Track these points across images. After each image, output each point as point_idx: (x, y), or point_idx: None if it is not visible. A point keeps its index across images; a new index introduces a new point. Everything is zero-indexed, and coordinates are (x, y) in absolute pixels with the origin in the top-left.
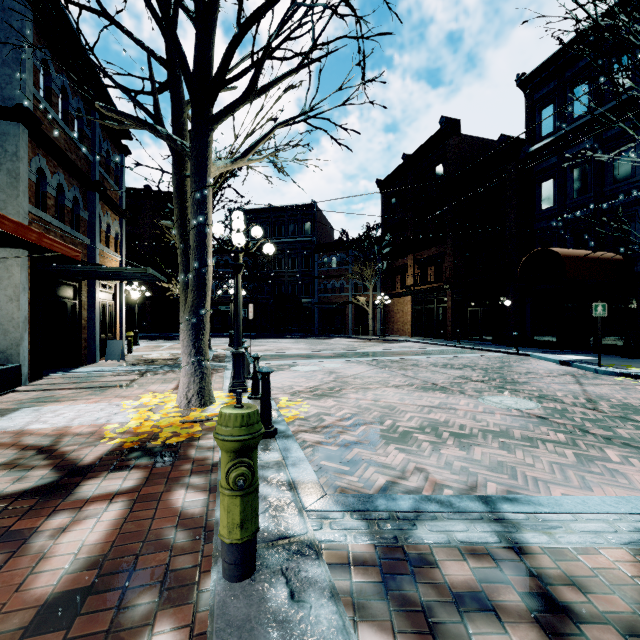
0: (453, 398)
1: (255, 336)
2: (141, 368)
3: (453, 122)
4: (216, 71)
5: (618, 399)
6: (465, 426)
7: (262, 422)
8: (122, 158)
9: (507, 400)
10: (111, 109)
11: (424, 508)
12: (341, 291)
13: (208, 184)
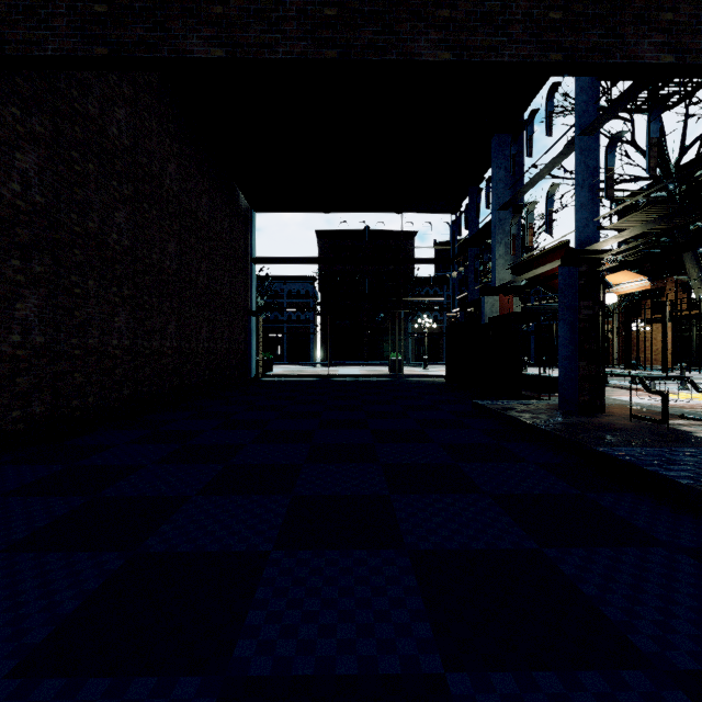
0: None
1: None
2: None
3: None
4: None
5: None
6: None
7: None
8: (457, 216)
9: None
10: None
11: None
12: None
13: None
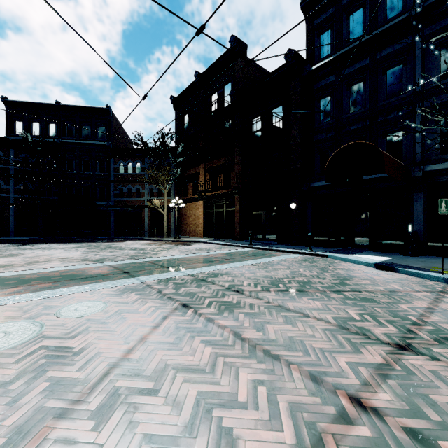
0: None
1: (33, 240)
2: None
3: (241, 44)
4: None
5: None
6: None
7: None
8: None
9: None
10: None
11: None
12: (137, 195)
13: None
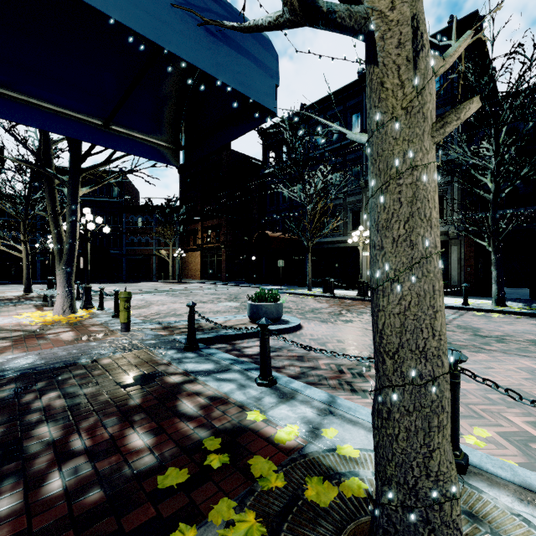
0: (206, 305)
1: None
2: None
3: None
4: (86, 150)
5: None
6: (205, 311)
7: (116, 311)
8: None
9: (229, 303)
10: (22, 160)
11: (178, 321)
12: (146, 245)
13: (78, 201)
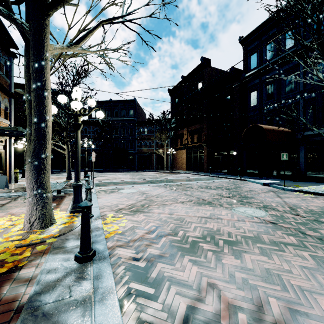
0: (217, 210)
1: (102, 171)
2: (16, 194)
3: (207, 60)
4: None
5: (305, 207)
6: (231, 233)
7: (81, 248)
8: (10, 59)
9: (248, 210)
10: None
11: None
12: (149, 146)
13: (45, 58)
